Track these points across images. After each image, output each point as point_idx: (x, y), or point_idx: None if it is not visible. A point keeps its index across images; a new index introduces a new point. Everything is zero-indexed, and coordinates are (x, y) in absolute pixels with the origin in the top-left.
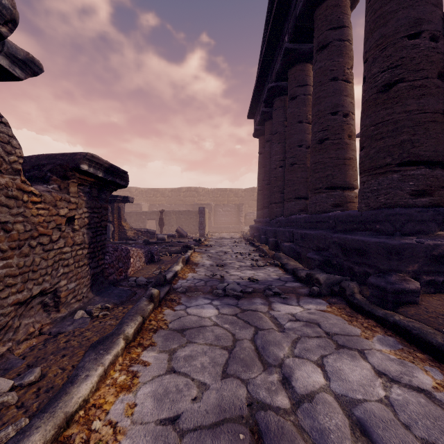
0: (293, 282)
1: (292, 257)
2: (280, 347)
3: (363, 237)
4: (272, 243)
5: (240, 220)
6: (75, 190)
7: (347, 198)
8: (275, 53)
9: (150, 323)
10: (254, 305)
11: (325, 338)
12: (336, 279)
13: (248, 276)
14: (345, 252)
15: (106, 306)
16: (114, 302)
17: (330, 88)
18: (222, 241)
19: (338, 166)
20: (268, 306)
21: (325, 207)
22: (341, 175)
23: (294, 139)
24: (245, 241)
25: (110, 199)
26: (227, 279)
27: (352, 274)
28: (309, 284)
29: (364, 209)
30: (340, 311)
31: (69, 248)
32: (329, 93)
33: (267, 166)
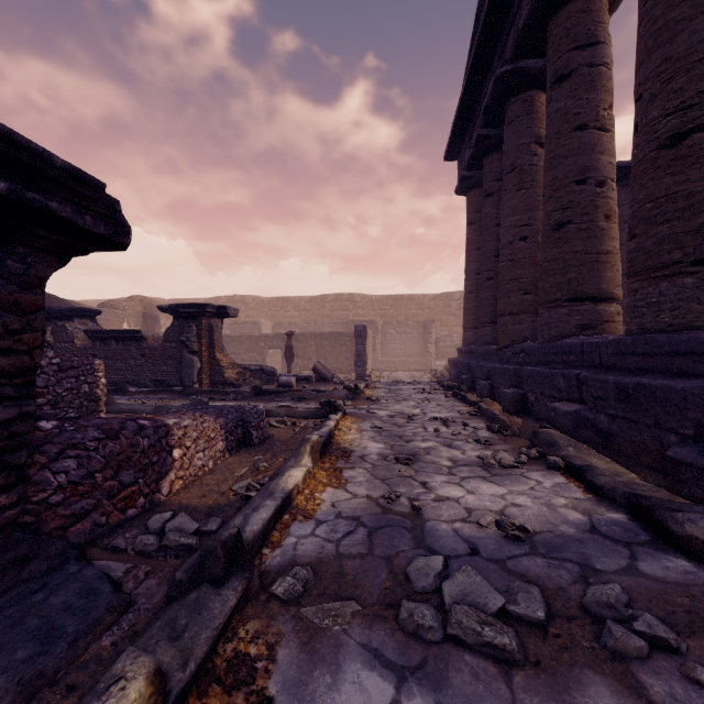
0: (658, 553)
1: (584, 440)
2: None
3: None
4: (514, 400)
5: (427, 350)
6: None
7: None
8: (512, 1)
9: None
10: None
11: None
12: None
13: (491, 508)
14: None
15: None
16: None
17: None
18: (398, 388)
19: None
20: None
21: (692, 314)
22: None
23: (566, 167)
24: (442, 388)
25: (194, 311)
26: (432, 523)
27: None
28: None
29: None
30: None
31: None
32: (703, 3)
33: (487, 243)
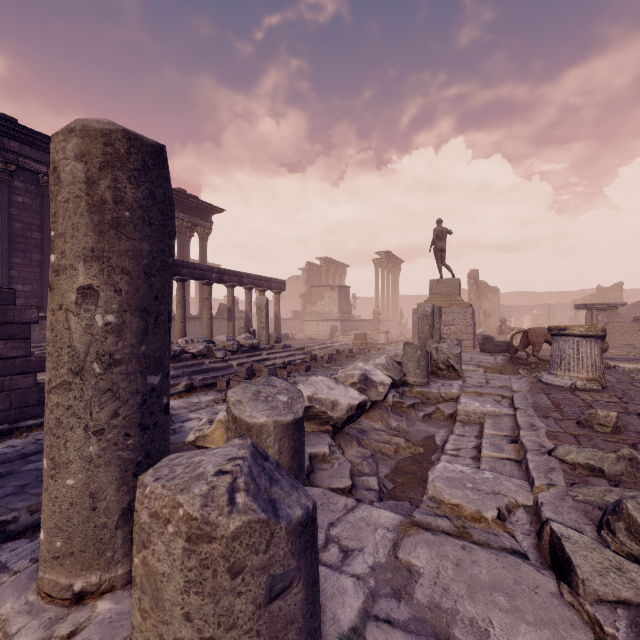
0: None
1: None
2: None
3: None
4: None
5: None
6: None
7: None
8: None
9: None
10: None
11: None
12: None
13: None
14: None
15: None
16: None
17: None
18: None
19: None
20: None
21: None
22: None
23: None
24: None
25: None
26: None
27: None
28: None
29: None
30: None
31: (639, 337)
32: None
33: None
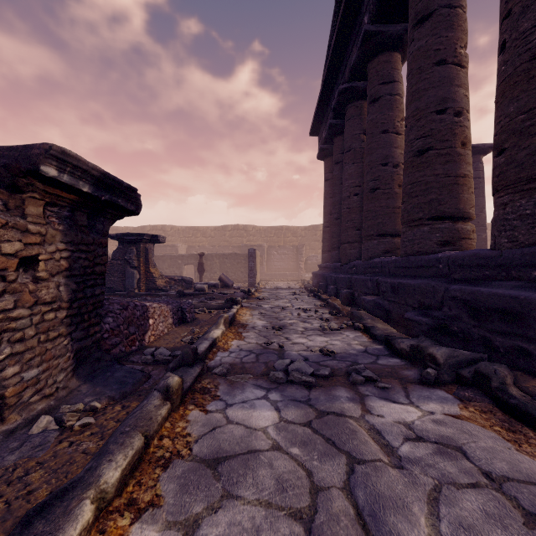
0: (389, 357)
1: (378, 316)
2: (409, 517)
3: (512, 291)
4: (347, 296)
5: (299, 266)
6: (38, 212)
7: (460, 233)
8: (348, 44)
9: (160, 444)
10: (337, 402)
11: (489, 489)
12: (465, 357)
13: (319, 346)
14: (475, 313)
15: (92, 407)
16: (111, 396)
17: (435, 75)
18: (278, 292)
19: (448, 186)
20: (359, 404)
21: (427, 246)
22: (452, 199)
23: (376, 155)
24: (307, 292)
25: (135, 238)
26: (288, 351)
27: (489, 349)
28: (416, 363)
29: (506, 246)
30: (487, 418)
31: (25, 310)
32: (433, 83)
33: (336, 195)
